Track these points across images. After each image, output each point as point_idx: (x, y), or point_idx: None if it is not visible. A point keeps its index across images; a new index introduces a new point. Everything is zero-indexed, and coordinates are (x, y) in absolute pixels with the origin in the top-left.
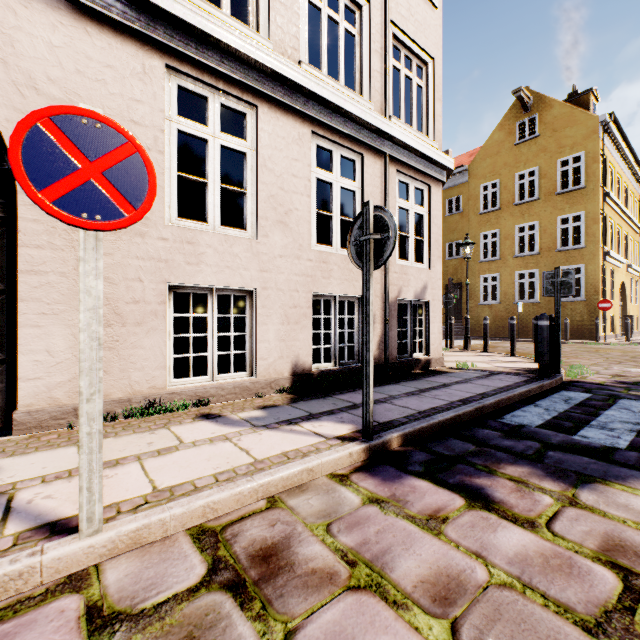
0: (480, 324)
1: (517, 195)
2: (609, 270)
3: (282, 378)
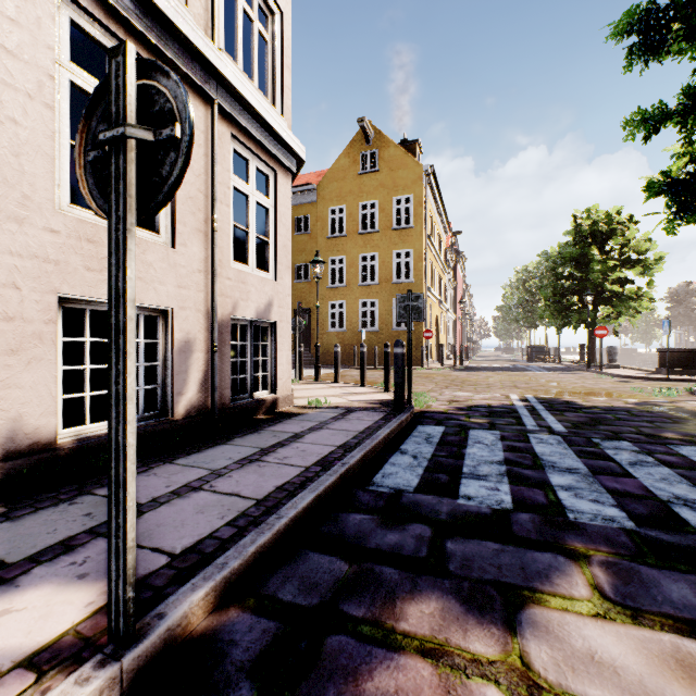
0: (328, 352)
1: (361, 224)
2: (429, 304)
3: None
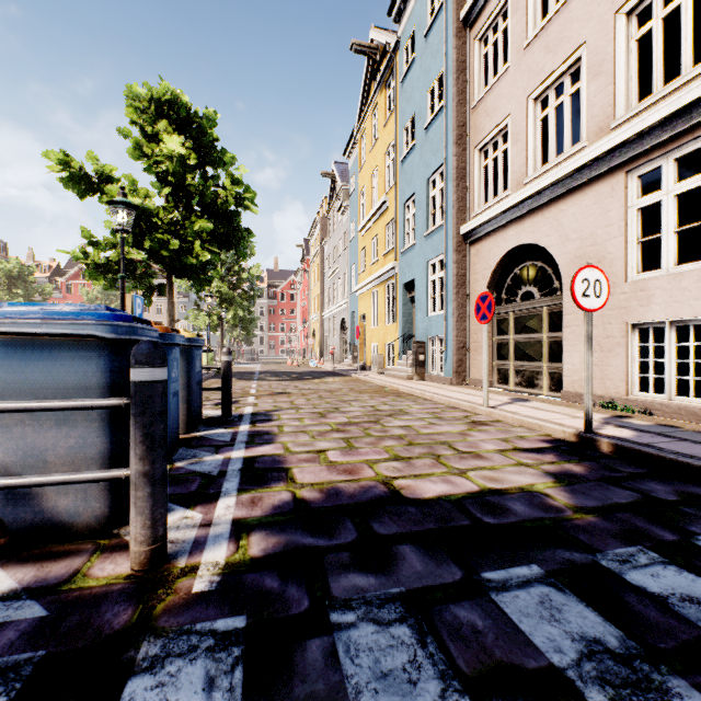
0: None
1: None
2: None
3: None
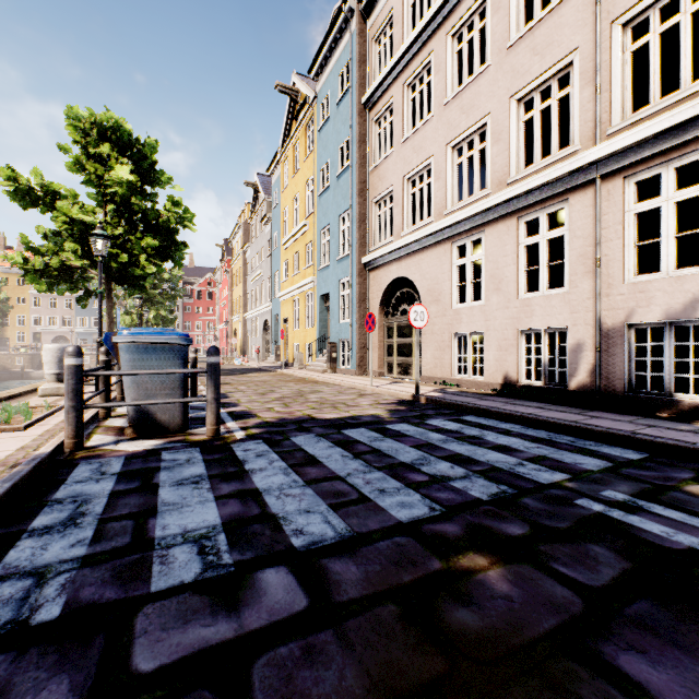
0: None
1: None
2: None
3: (495, 383)
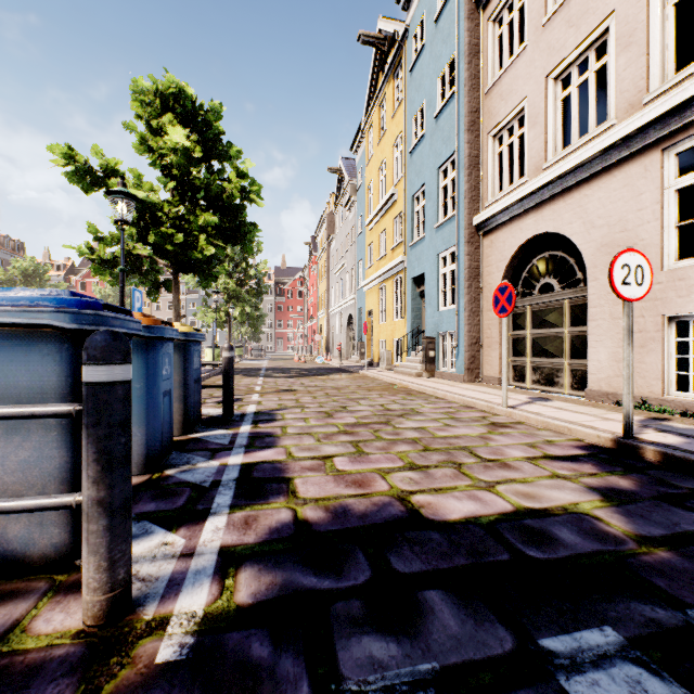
0: None
1: None
2: None
3: None
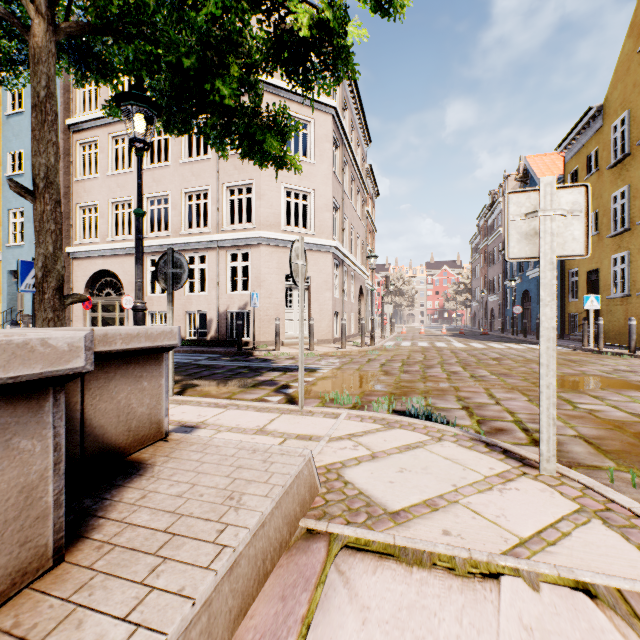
0: (612, 326)
1: None
2: None
3: None
